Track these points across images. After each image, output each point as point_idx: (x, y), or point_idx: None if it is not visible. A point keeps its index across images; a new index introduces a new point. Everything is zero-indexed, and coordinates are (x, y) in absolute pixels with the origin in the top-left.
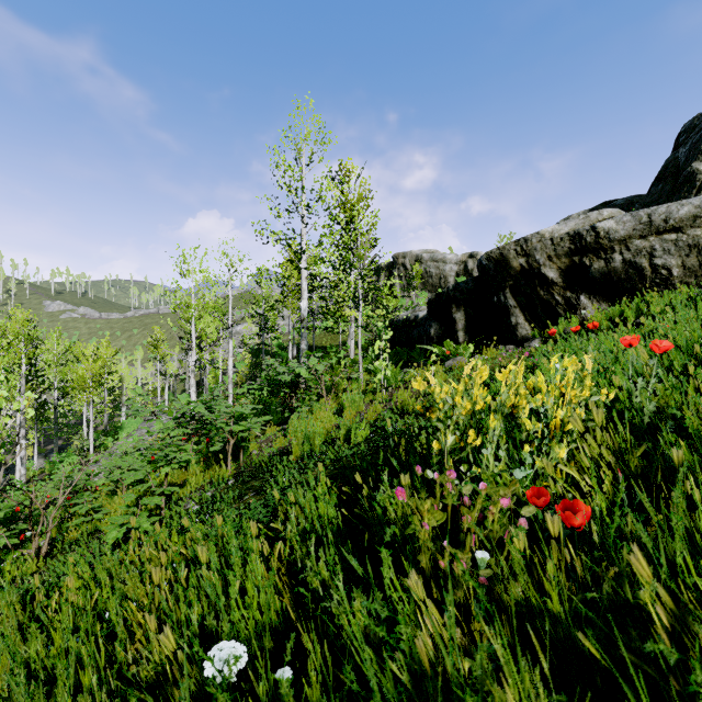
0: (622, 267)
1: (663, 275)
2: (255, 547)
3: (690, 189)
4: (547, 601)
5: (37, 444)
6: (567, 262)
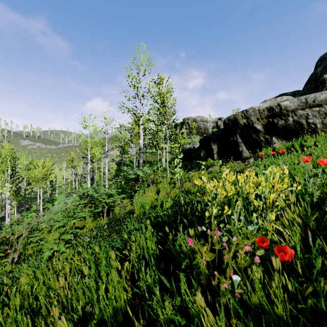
0: (293, 123)
1: (312, 127)
2: (114, 265)
3: (323, 87)
4: (276, 309)
5: (16, 207)
6: (266, 121)
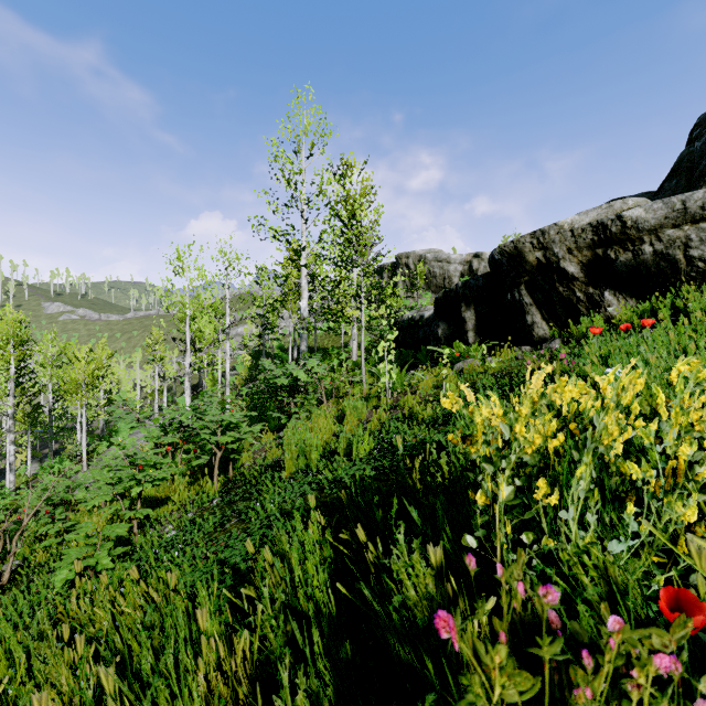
0: (653, 259)
1: (699, 268)
2: (204, 647)
3: None
4: None
5: (34, 448)
6: (589, 255)
